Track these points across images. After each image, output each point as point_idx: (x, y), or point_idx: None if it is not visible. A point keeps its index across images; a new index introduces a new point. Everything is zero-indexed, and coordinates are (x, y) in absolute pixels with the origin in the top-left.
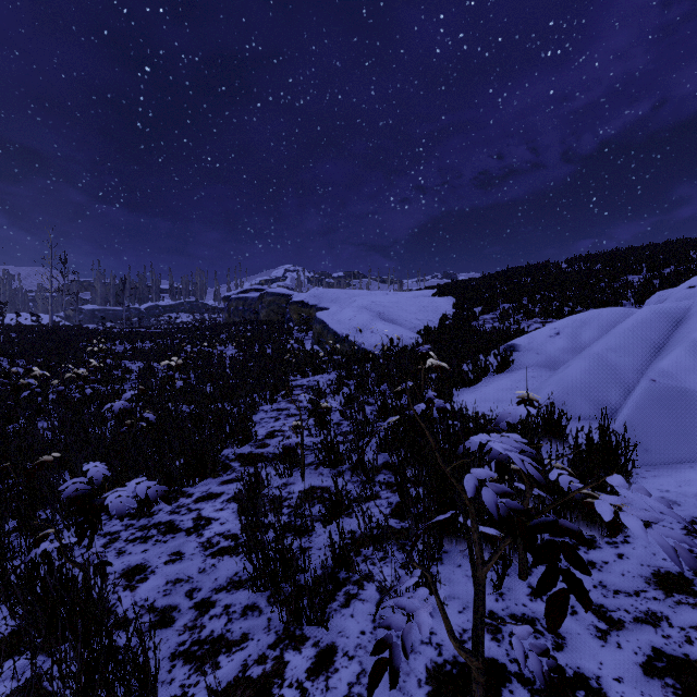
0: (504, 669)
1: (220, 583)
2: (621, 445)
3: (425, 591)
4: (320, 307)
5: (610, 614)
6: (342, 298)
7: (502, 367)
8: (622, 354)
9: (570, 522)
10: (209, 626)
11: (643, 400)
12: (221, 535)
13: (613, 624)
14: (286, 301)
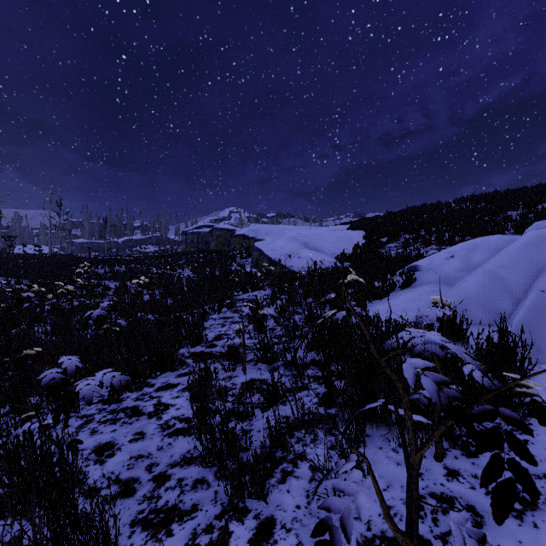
0: (429, 545)
1: (175, 459)
2: (518, 346)
3: (359, 474)
4: (258, 239)
5: (523, 495)
6: (275, 232)
7: (406, 284)
8: (511, 271)
9: None
10: (165, 497)
11: (533, 307)
12: (177, 418)
13: (527, 504)
14: (231, 234)
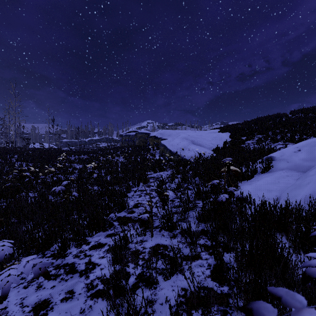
0: None
1: None
2: None
3: None
4: (163, 138)
5: None
6: (173, 134)
7: (265, 169)
8: None
9: None
10: None
11: None
12: (99, 278)
13: None
14: (147, 136)
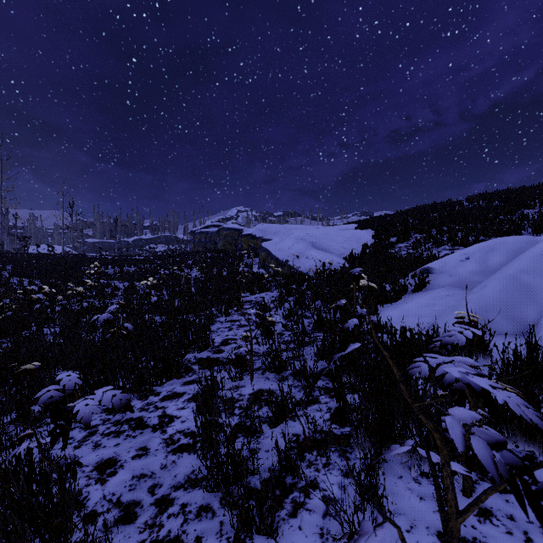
0: None
1: (179, 480)
2: None
3: (386, 534)
4: (265, 239)
5: None
6: (282, 232)
7: (419, 287)
8: (535, 276)
9: (506, 436)
10: (167, 526)
11: None
12: (181, 432)
13: None
14: (238, 234)
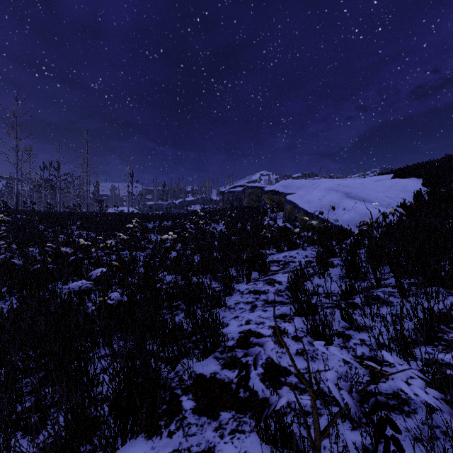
0: None
1: None
2: None
3: None
4: (288, 193)
5: None
6: (306, 185)
7: None
8: None
9: None
10: None
11: None
12: None
13: None
14: (262, 191)
